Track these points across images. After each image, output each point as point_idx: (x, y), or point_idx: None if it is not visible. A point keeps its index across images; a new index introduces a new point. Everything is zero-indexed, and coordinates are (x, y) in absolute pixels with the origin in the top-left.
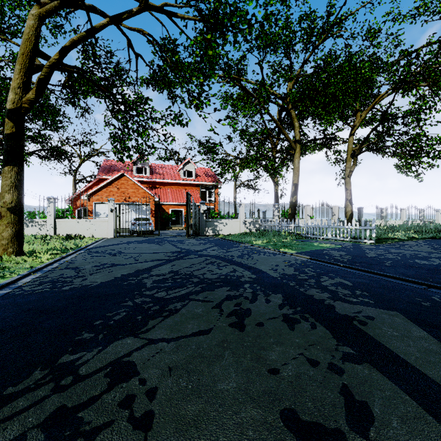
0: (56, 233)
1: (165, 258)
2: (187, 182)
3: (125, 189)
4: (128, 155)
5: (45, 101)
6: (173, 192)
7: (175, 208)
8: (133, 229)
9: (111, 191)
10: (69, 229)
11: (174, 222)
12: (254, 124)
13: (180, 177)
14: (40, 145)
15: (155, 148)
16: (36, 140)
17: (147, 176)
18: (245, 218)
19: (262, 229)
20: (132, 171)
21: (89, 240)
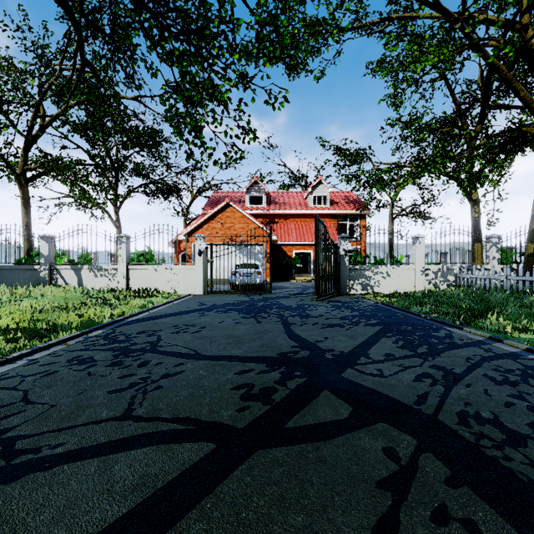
0: (129, 286)
1: (222, 414)
2: (318, 213)
3: (230, 225)
4: (202, 144)
5: (141, 121)
6: (297, 227)
7: (300, 250)
8: (233, 282)
9: (213, 227)
10: (145, 281)
11: (300, 269)
12: (470, 47)
13: (308, 205)
14: (142, 177)
15: (253, 131)
16: (137, 172)
17: (262, 207)
18: (425, 263)
19: (462, 284)
20: (245, 202)
21: (157, 299)
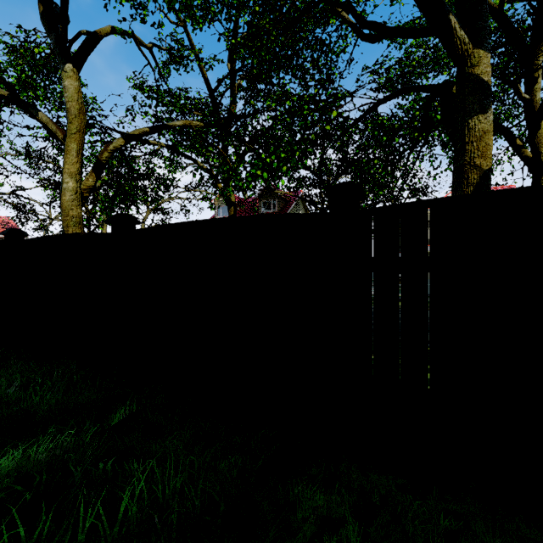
0: None
1: None
2: None
3: None
4: None
5: None
6: None
7: None
8: None
9: None
10: None
11: None
12: None
13: None
14: None
15: None
16: None
17: None
18: None
19: None
20: None
21: None
